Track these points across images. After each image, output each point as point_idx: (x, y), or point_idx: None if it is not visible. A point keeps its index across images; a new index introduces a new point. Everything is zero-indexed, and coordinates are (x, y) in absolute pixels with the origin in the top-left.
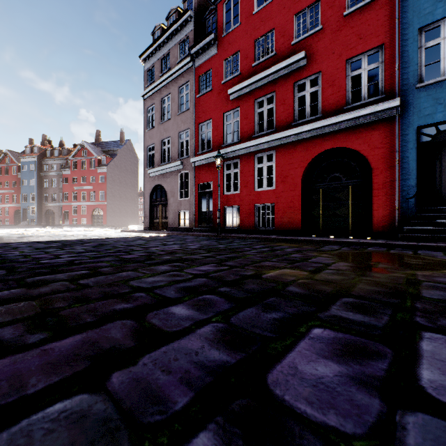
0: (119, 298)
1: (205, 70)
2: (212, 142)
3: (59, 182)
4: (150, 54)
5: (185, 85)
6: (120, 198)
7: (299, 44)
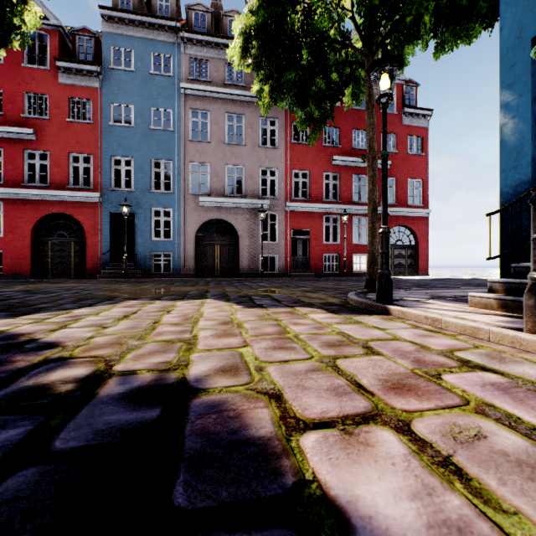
0: None
1: None
2: None
3: None
4: None
5: None
6: None
7: (29, 119)
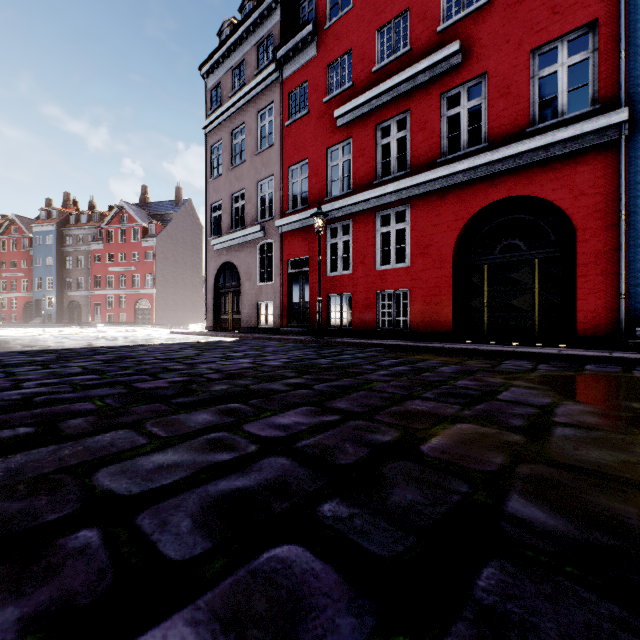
0: (7, 562)
1: (298, 82)
2: (308, 194)
3: (88, 260)
4: (214, 64)
5: (268, 108)
6: (176, 285)
7: (449, 30)
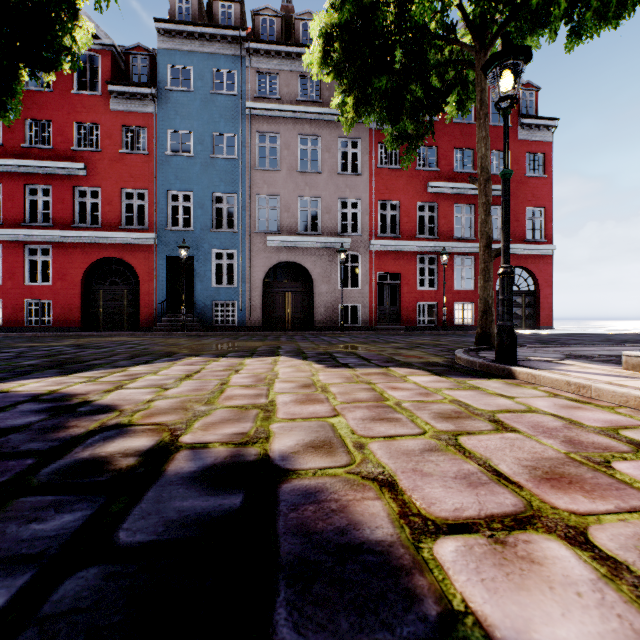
0: None
1: None
2: None
3: None
4: None
5: None
6: None
7: (80, 152)
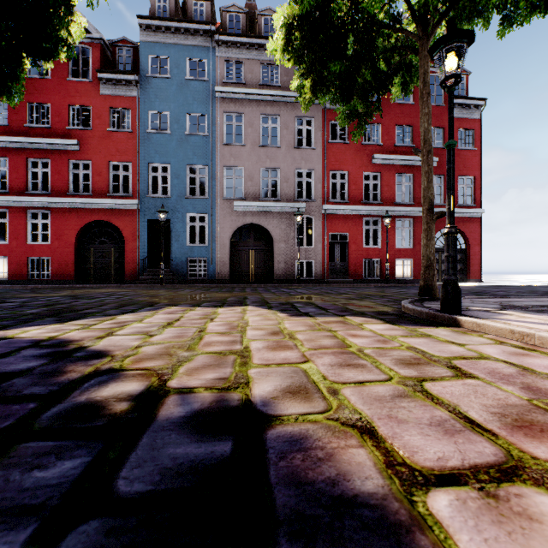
0: None
1: None
2: None
3: None
4: None
5: None
6: None
7: (74, 131)
